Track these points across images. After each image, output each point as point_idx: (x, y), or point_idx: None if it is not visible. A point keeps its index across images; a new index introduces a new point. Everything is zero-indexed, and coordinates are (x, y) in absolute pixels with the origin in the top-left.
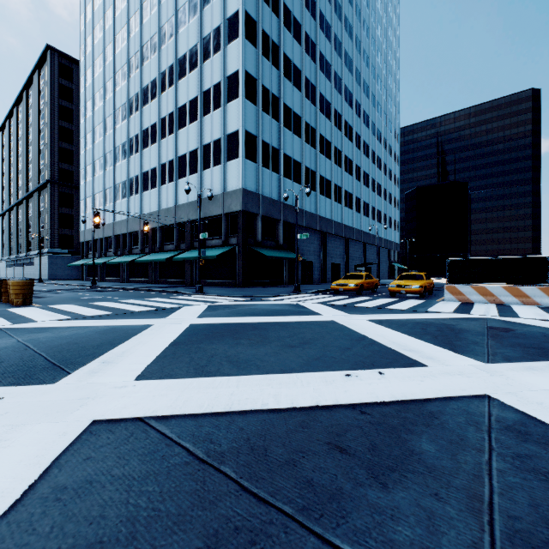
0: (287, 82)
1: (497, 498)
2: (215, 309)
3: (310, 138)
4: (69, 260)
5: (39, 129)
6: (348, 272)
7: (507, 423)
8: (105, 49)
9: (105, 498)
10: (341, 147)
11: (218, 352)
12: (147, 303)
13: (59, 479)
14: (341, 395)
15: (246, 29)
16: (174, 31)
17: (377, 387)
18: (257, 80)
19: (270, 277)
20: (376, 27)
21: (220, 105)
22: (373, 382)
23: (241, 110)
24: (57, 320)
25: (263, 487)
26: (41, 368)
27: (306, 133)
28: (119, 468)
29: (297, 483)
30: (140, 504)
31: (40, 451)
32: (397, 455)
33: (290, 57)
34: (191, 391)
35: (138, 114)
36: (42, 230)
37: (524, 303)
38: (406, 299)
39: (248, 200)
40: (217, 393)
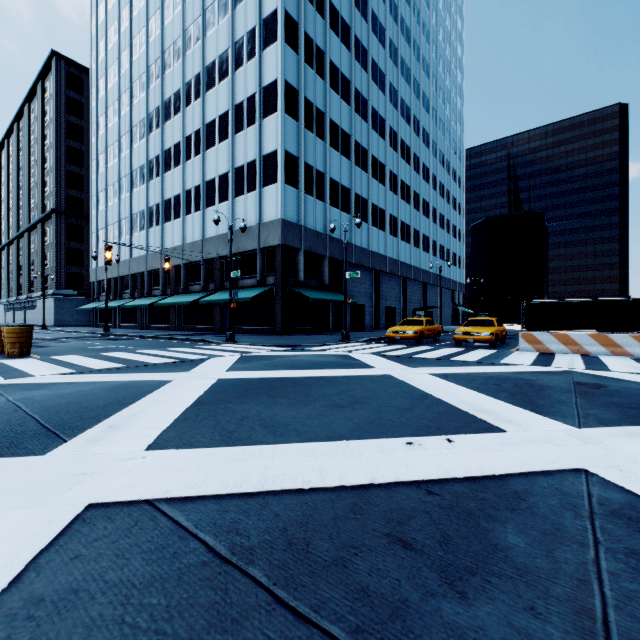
0: (334, 94)
1: (614, 614)
2: (249, 360)
3: (361, 160)
4: (79, 303)
5: (42, 149)
6: (405, 317)
7: (613, 506)
8: (120, 55)
9: (94, 616)
10: (397, 170)
11: (250, 414)
12: (167, 353)
13: (35, 588)
14: (402, 470)
15: (286, 31)
16: (201, 34)
17: (446, 458)
18: (299, 91)
19: (314, 323)
20: (437, 30)
21: (255, 121)
22: (441, 452)
23: (280, 126)
24: (58, 374)
25: (304, 598)
26: (31, 434)
27: (356, 154)
28: (116, 571)
29: (348, 592)
30: (139, 624)
31: (15, 547)
32: (477, 551)
33: (337, 65)
34: (215, 464)
35: (159, 132)
36: (46, 268)
37: (614, 353)
38: (474, 349)
39: (288, 232)
40: (247, 467)
